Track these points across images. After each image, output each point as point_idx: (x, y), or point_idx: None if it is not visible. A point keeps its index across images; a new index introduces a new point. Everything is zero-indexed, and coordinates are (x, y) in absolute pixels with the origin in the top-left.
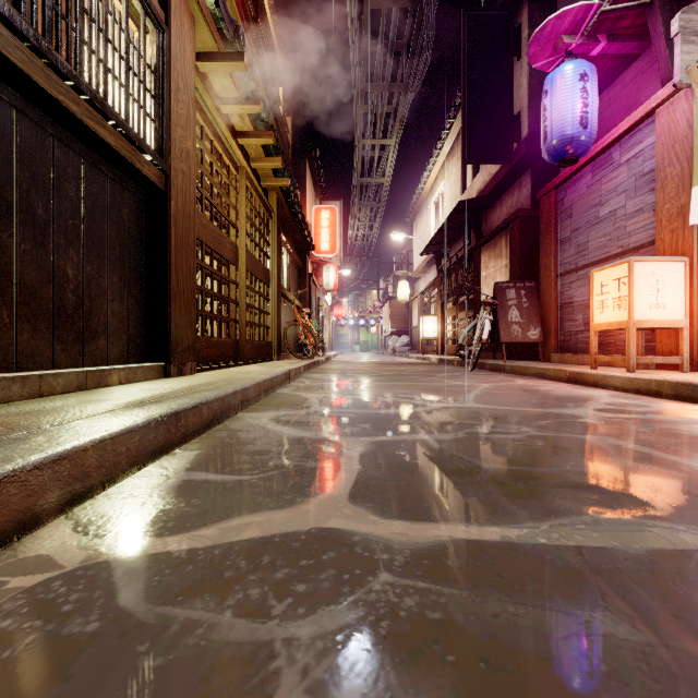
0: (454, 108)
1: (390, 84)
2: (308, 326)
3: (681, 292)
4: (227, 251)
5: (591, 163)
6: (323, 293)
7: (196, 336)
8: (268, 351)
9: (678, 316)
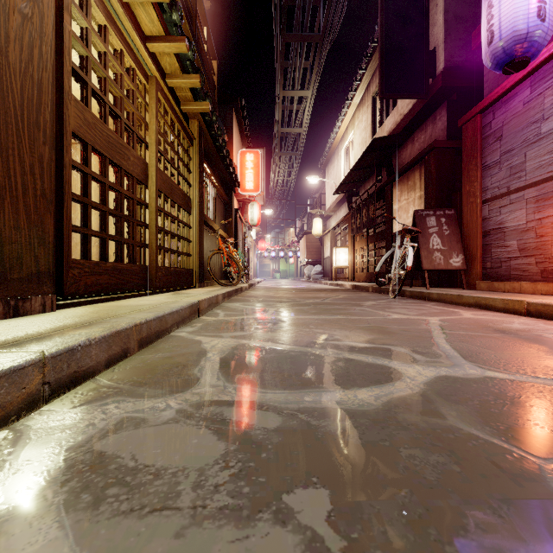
0: (365, 59)
1: (309, 34)
2: (231, 255)
3: None
4: (131, 164)
5: (530, 77)
6: (249, 229)
7: (73, 259)
8: (189, 279)
9: None
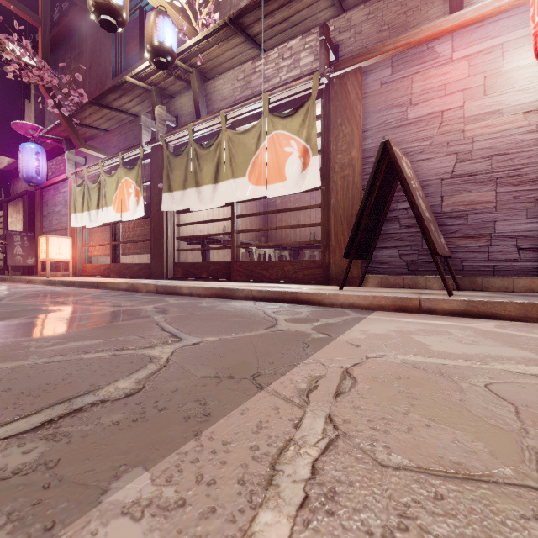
0: None
1: None
2: None
3: (69, 249)
4: None
5: (54, 185)
6: None
7: None
8: None
9: (68, 258)
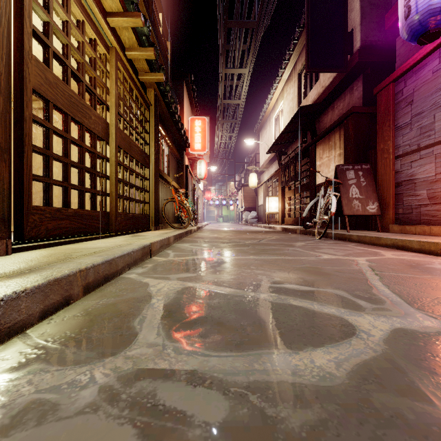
0: (293, 42)
1: (246, 21)
2: (182, 203)
3: None
4: (92, 123)
5: (438, 49)
6: (197, 182)
7: (33, 206)
8: (146, 223)
9: None
